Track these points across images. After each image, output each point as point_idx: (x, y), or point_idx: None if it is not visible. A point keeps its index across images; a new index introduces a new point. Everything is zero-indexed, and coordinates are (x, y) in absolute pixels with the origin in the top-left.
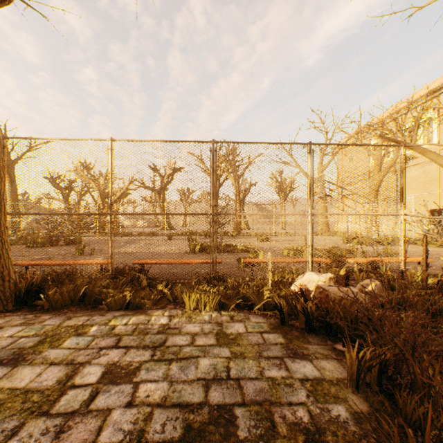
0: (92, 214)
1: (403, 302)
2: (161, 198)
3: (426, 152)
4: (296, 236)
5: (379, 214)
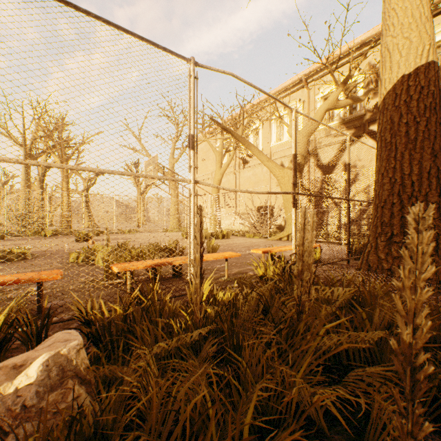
0: None
1: (103, 419)
2: None
3: (251, 147)
4: (142, 233)
5: (151, 176)
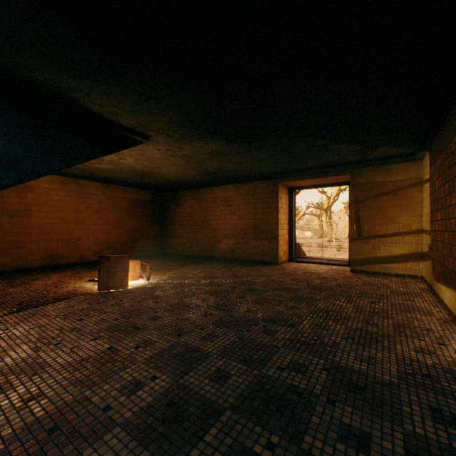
0: (316, 244)
1: None
2: (327, 215)
3: None
4: None
5: None
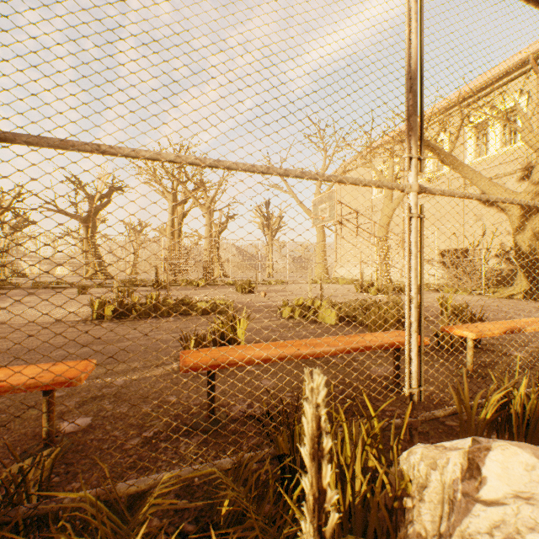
0: None
1: None
2: (90, 230)
3: (462, 167)
4: (290, 284)
5: None
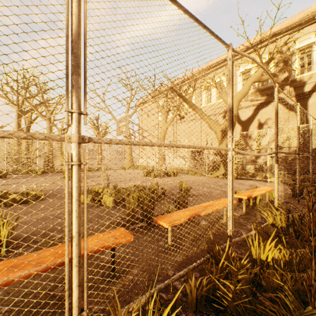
0: None
1: None
2: None
3: (196, 108)
4: (107, 170)
5: (210, 148)
